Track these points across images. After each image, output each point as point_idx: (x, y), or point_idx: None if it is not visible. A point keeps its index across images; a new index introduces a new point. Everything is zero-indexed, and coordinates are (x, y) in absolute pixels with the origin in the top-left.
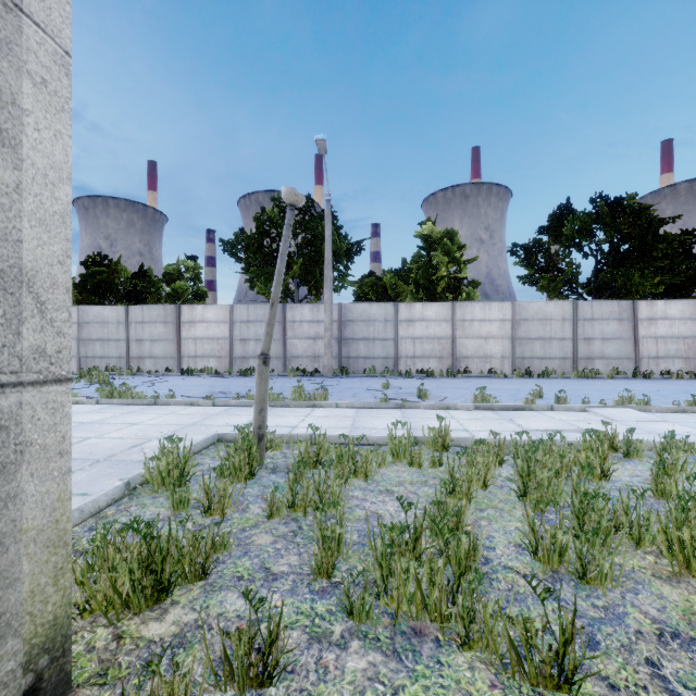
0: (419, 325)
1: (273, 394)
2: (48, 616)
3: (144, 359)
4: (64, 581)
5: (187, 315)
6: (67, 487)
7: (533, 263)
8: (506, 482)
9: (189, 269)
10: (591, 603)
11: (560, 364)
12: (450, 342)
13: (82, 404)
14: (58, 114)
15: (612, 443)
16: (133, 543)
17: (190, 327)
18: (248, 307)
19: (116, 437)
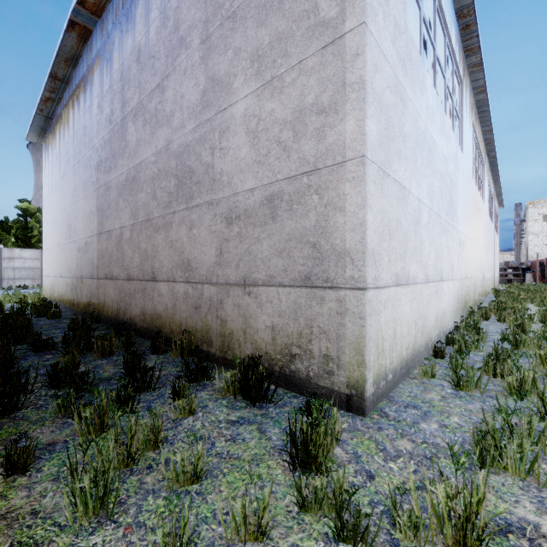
0: (18, 261)
1: None
2: None
3: None
4: None
5: None
6: None
7: None
8: None
9: None
10: None
11: None
12: (40, 270)
13: None
14: None
15: None
16: None
17: None
18: None
19: None
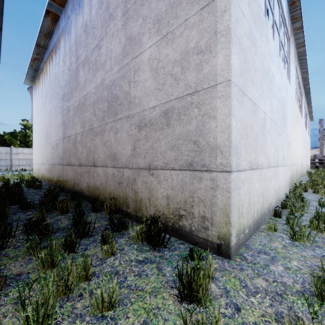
0: (21, 155)
1: None
2: None
3: None
4: None
5: None
6: None
7: None
8: None
9: None
10: None
11: None
12: None
13: None
14: None
15: None
16: None
17: None
18: None
19: None
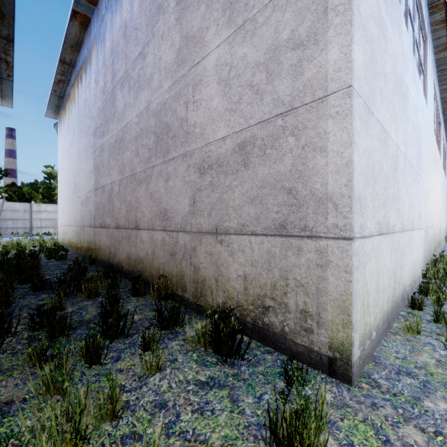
0: (44, 214)
1: None
2: None
3: None
4: None
5: None
6: None
7: None
8: None
9: None
10: None
11: None
12: None
13: None
14: None
15: None
16: None
17: None
18: None
19: None
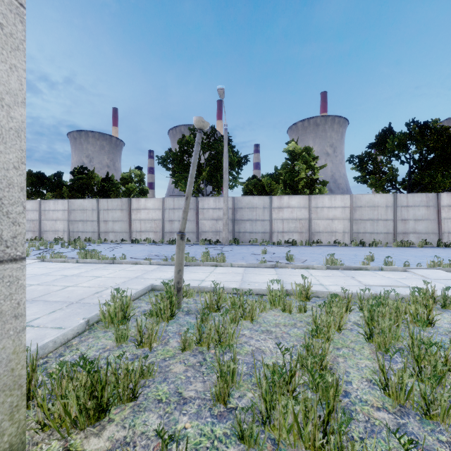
0: (286, 211)
1: (189, 257)
2: (4, 445)
3: (108, 233)
4: (19, 415)
5: (135, 205)
6: (22, 342)
7: (364, 168)
8: (354, 326)
9: (137, 175)
10: (436, 437)
11: (384, 237)
12: (307, 222)
13: (67, 262)
14: (13, 52)
15: (432, 297)
16: (81, 374)
17: (137, 213)
18: (174, 199)
19: (86, 286)
